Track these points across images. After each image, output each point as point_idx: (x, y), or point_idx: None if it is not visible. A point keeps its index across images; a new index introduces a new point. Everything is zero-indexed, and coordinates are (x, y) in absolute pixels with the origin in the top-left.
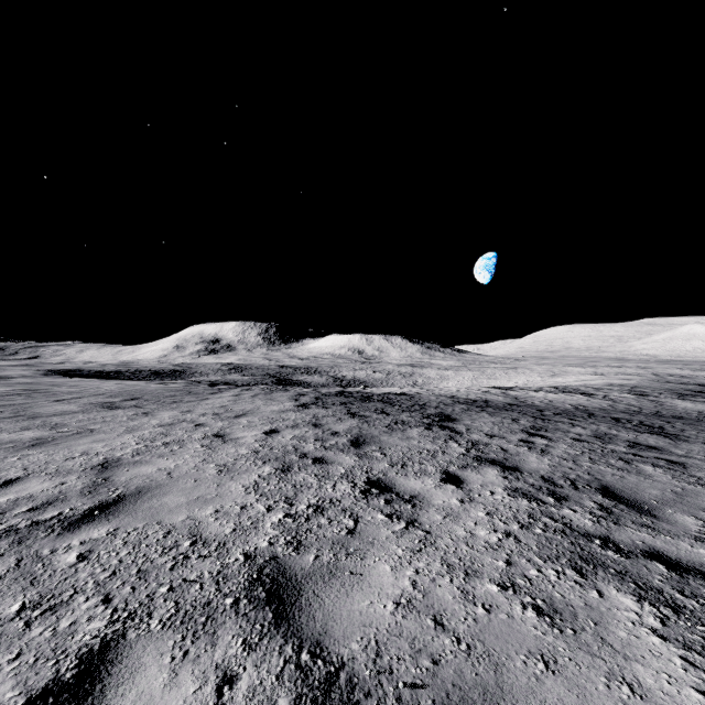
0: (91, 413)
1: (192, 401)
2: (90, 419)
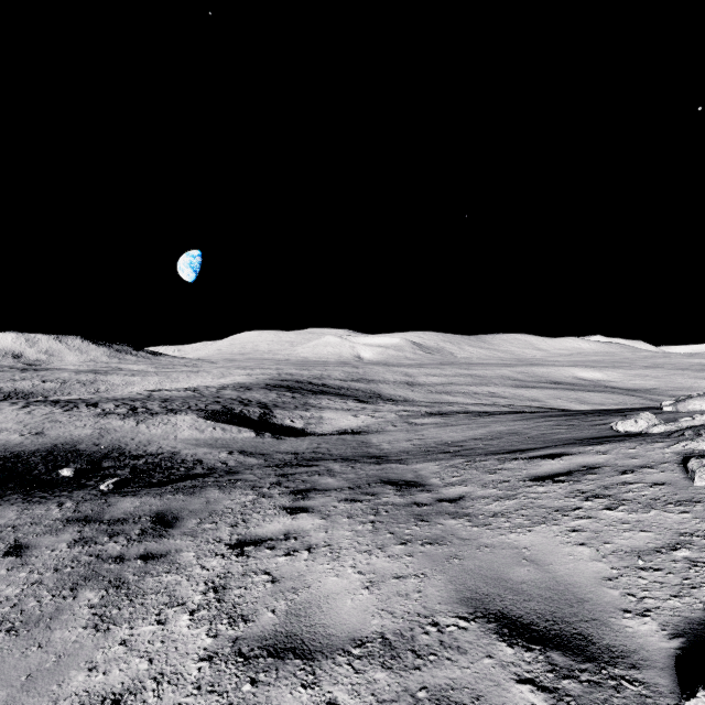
0: None
1: None
2: None
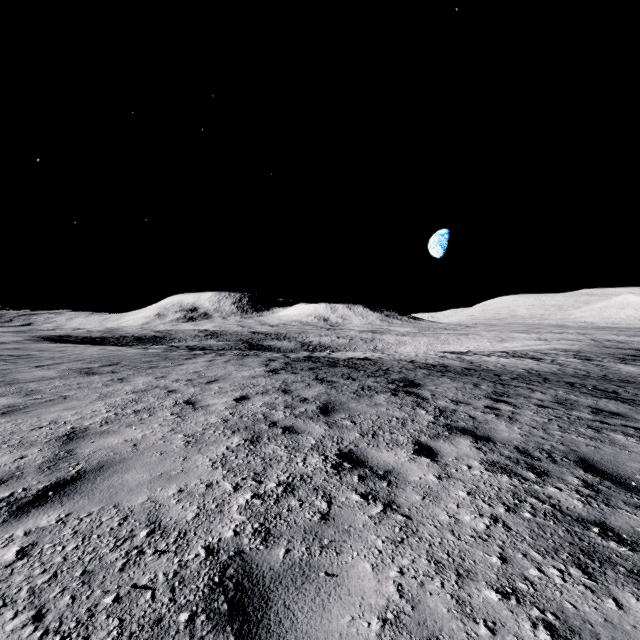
0: (68, 379)
1: (167, 367)
2: (66, 385)
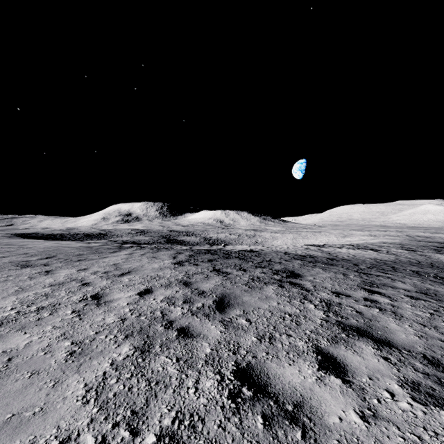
0: (2, 272)
1: (93, 259)
2: None
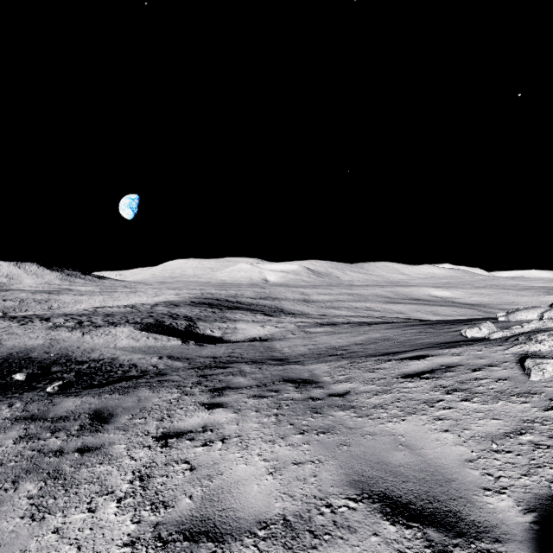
0: None
1: None
2: None
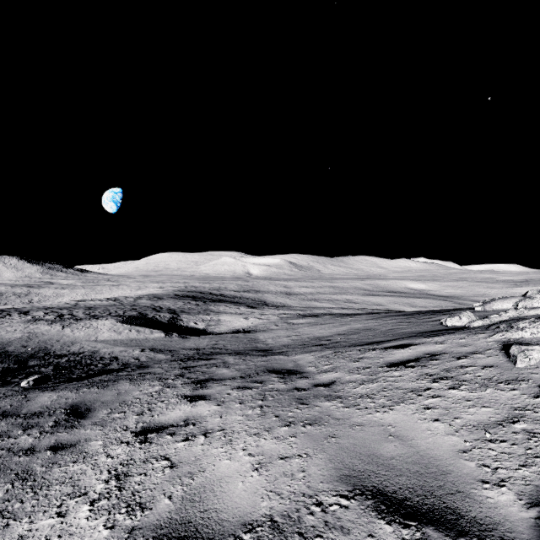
0: None
1: None
2: None
